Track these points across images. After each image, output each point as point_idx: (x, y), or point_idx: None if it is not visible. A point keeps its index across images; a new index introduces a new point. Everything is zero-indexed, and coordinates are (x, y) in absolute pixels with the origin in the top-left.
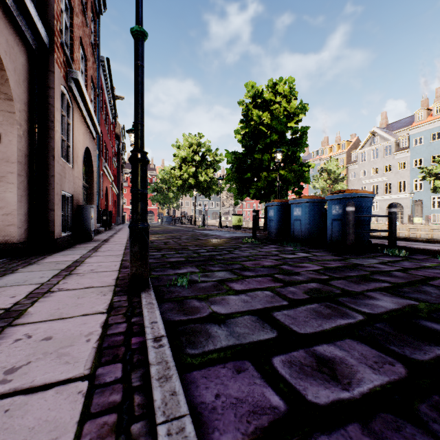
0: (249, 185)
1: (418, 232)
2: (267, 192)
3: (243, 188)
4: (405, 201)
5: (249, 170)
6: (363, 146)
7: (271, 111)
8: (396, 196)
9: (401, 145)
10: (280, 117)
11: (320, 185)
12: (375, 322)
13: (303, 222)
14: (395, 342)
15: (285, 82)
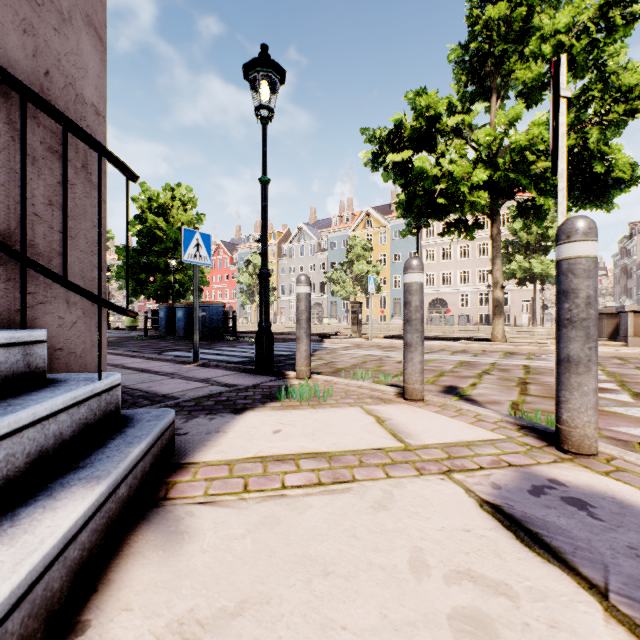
0: (145, 285)
1: (324, 331)
2: (163, 293)
3: (137, 288)
4: (325, 302)
5: (144, 270)
6: (292, 240)
7: (167, 220)
8: (318, 296)
9: (322, 246)
10: (178, 223)
11: (245, 280)
12: (167, 349)
13: (184, 322)
14: (165, 350)
15: (184, 188)
